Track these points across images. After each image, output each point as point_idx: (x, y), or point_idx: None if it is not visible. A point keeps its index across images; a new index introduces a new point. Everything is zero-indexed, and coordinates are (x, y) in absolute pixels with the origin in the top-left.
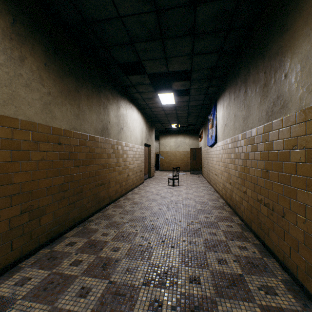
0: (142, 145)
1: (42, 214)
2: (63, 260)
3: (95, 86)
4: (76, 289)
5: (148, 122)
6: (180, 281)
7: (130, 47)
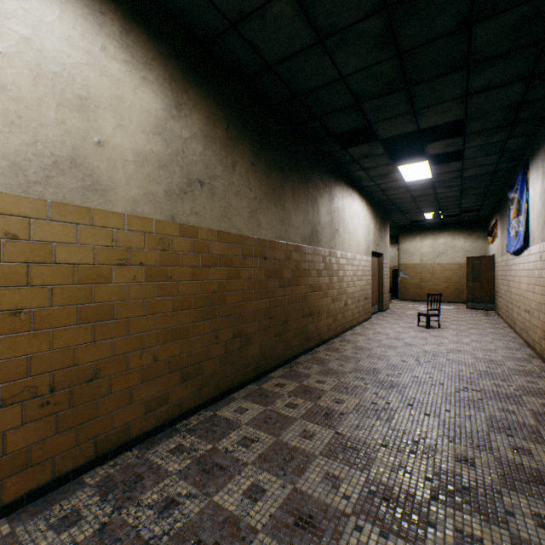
0: (368, 254)
1: (249, 343)
2: (276, 400)
3: (301, 174)
4: (298, 430)
5: (379, 213)
6: (438, 455)
7: (354, 109)
